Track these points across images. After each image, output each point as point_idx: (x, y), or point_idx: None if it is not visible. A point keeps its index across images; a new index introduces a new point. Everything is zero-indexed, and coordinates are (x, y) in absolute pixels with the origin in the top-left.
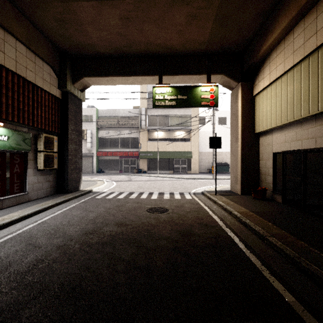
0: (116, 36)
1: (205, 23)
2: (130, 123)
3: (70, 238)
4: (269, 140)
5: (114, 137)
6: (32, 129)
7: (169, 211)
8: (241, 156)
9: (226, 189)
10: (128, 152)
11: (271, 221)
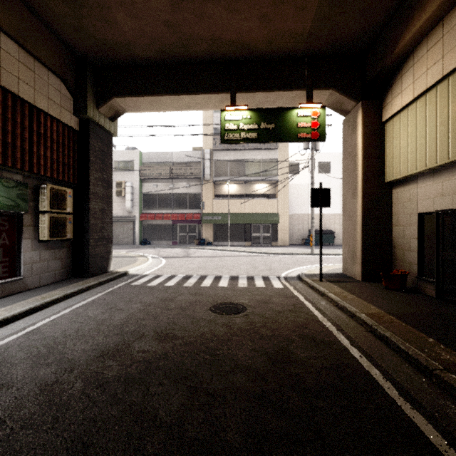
0: (162, 27)
1: (306, 0)
2: (189, 172)
3: (71, 367)
4: (410, 193)
5: (165, 193)
6: (30, 177)
7: (248, 311)
8: (363, 219)
9: (335, 270)
10: (186, 214)
11: (430, 334)
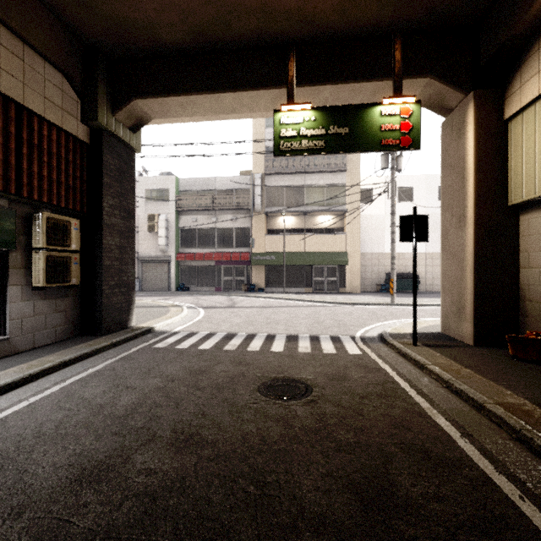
0: None
1: None
2: (235, 201)
3: (22, 505)
4: None
5: (207, 227)
6: (19, 202)
7: (315, 394)
8: (476, 258)
9: (430, 328)
10: (232, 253)
11: None
